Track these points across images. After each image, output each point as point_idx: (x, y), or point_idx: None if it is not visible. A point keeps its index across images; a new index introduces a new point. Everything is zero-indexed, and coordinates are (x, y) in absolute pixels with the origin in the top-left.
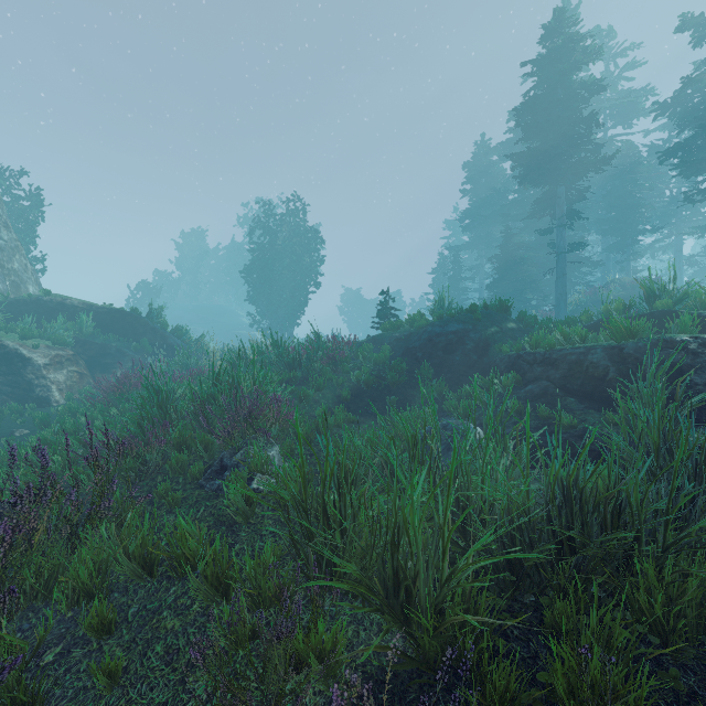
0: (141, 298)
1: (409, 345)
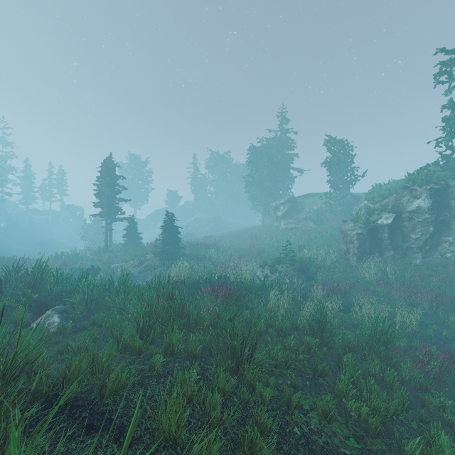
0: None
1: None
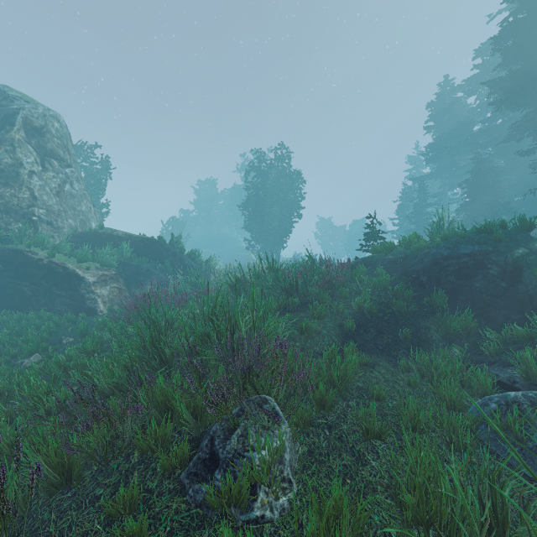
0: (171, 230)
1: (408, 268)
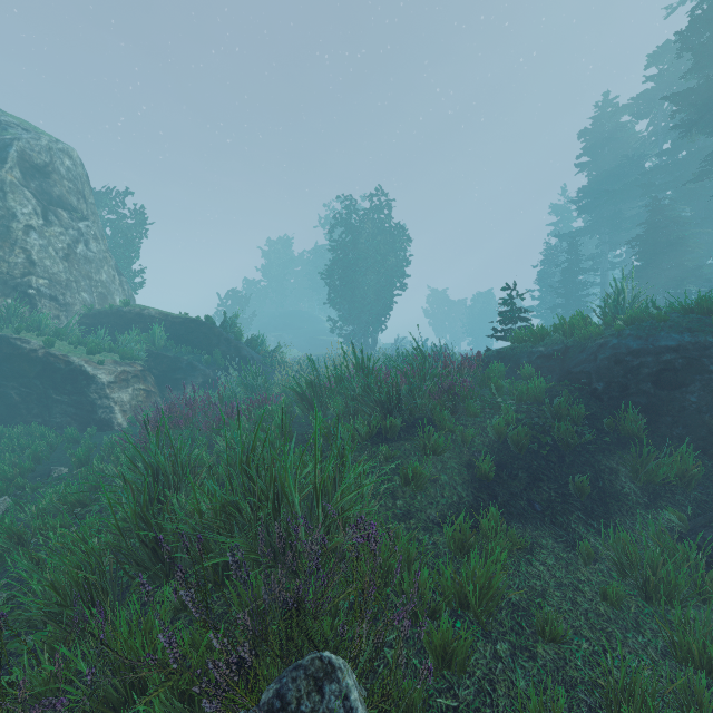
0: (231, 306)
1: (571, 368)
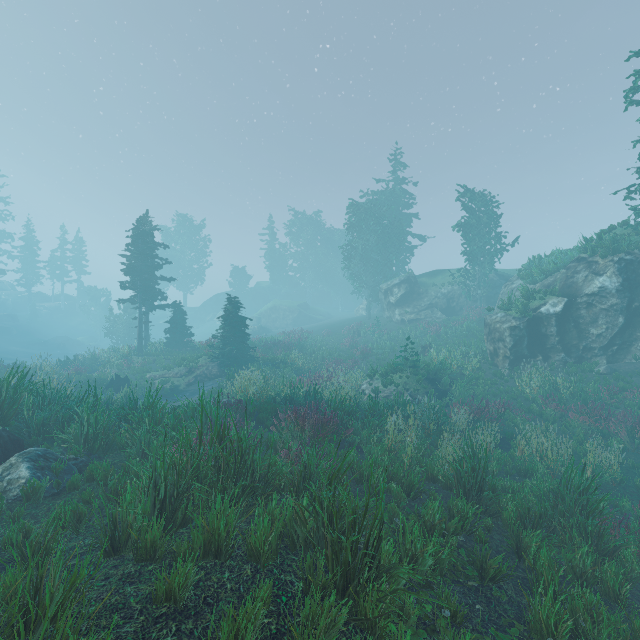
0: None
1: None
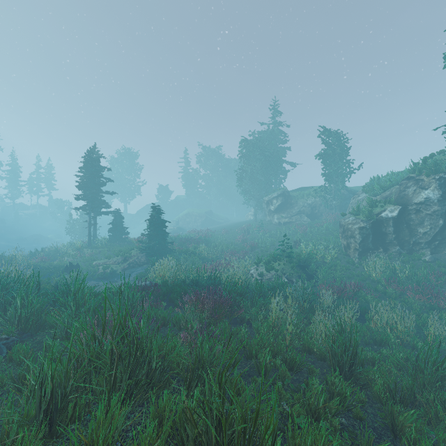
0: None
1: None
